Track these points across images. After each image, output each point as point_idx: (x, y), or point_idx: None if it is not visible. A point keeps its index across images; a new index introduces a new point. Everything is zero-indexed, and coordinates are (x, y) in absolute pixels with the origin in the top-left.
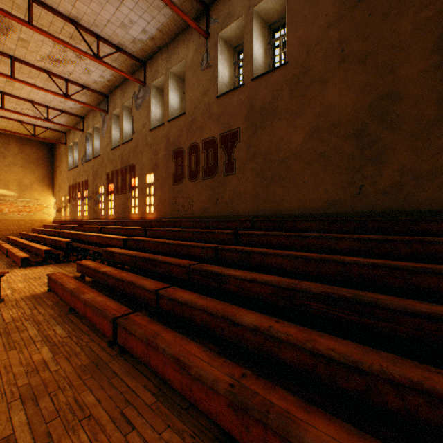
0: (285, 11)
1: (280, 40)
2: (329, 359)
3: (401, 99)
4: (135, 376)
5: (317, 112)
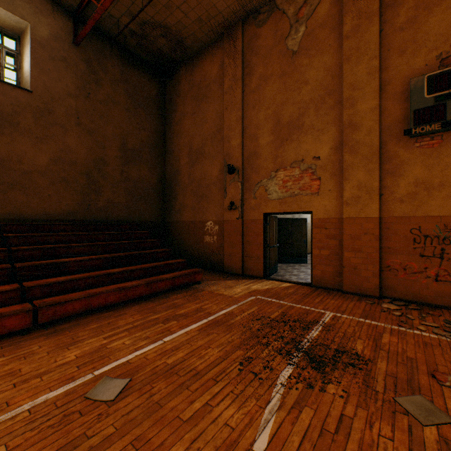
0: (13, 30)
1: (3, 49)
2: (149, 268)
3: (108, 165)
4: (86, 318)
5: (61, 148)
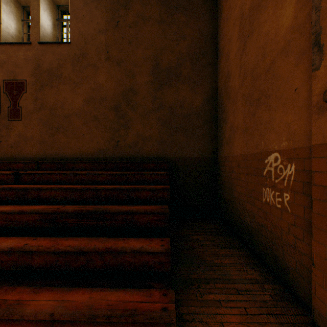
0: None
1: (67, 22)
2: (67, 253)
3: (138, 94)
4: None
5: (92, 87)
